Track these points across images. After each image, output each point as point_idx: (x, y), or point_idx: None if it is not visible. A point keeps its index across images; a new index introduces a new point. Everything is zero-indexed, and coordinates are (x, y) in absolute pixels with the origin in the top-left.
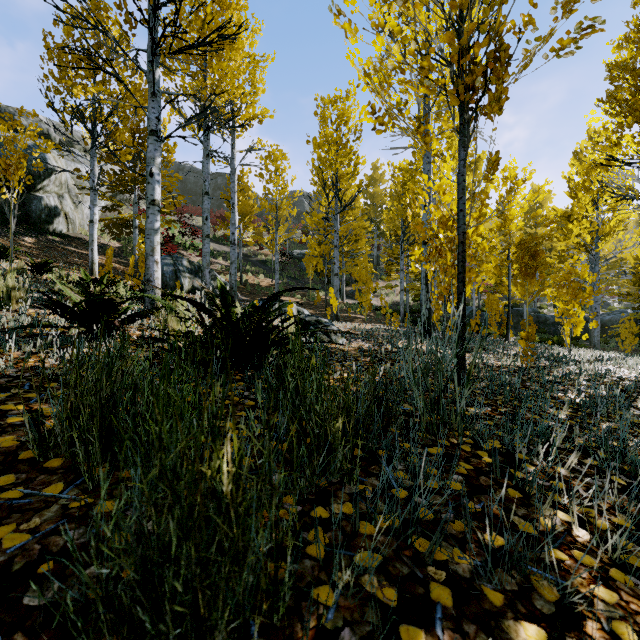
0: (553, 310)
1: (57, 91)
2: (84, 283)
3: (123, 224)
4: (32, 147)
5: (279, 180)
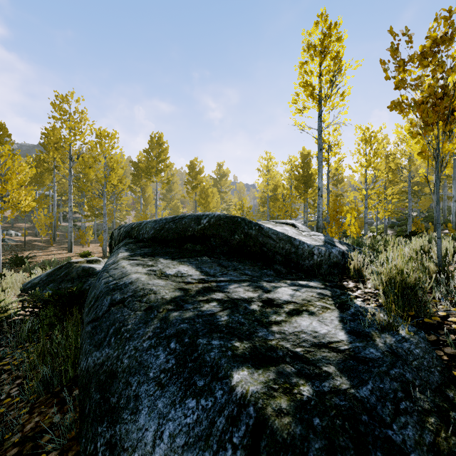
0: None
1: None
2: None
3: None
4: None
5: None
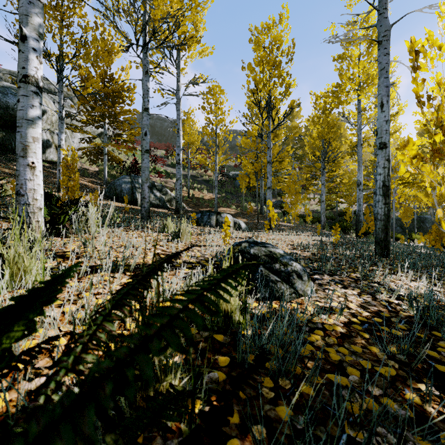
0: None
1: None
2: None
3: (97, 152)
4: None
5: (218, 110)
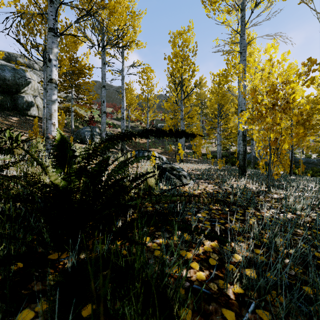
0: (302, 155)
1: (23, 33)
2: (2, 140)
3: (66, 110)
4: (18, 70)
5: (149, 83)
